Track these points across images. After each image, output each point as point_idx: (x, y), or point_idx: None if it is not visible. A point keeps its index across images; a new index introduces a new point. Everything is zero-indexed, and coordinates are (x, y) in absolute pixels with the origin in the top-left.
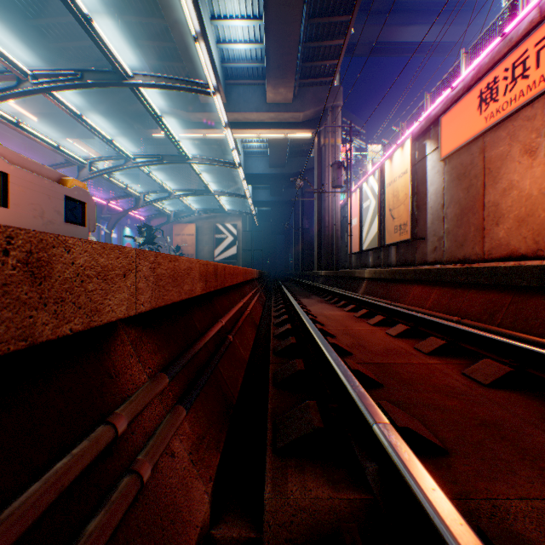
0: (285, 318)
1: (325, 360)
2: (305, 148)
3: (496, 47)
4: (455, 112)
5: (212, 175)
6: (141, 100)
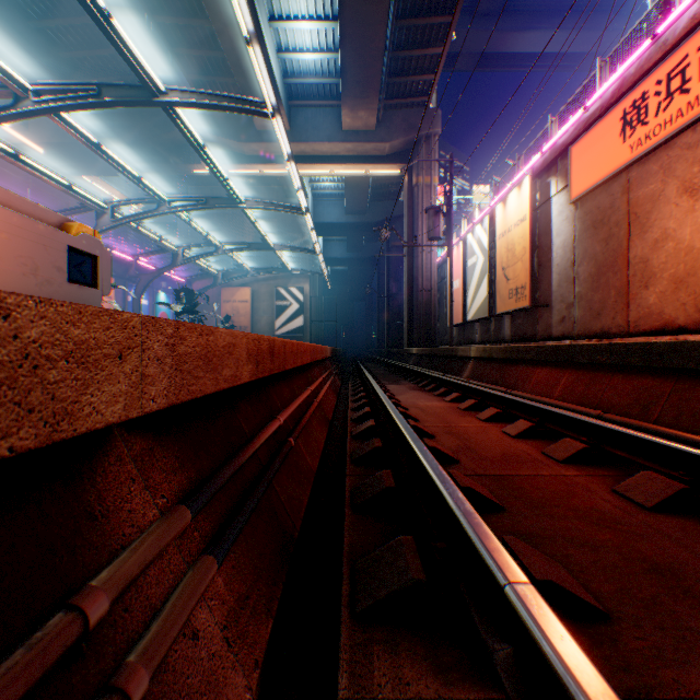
0: (367, 412)
1: (424, 473)
2: (392, 189)
3: (644, 53)
4: (589, 140)
5: (272, 225)
6: (178, 125)
